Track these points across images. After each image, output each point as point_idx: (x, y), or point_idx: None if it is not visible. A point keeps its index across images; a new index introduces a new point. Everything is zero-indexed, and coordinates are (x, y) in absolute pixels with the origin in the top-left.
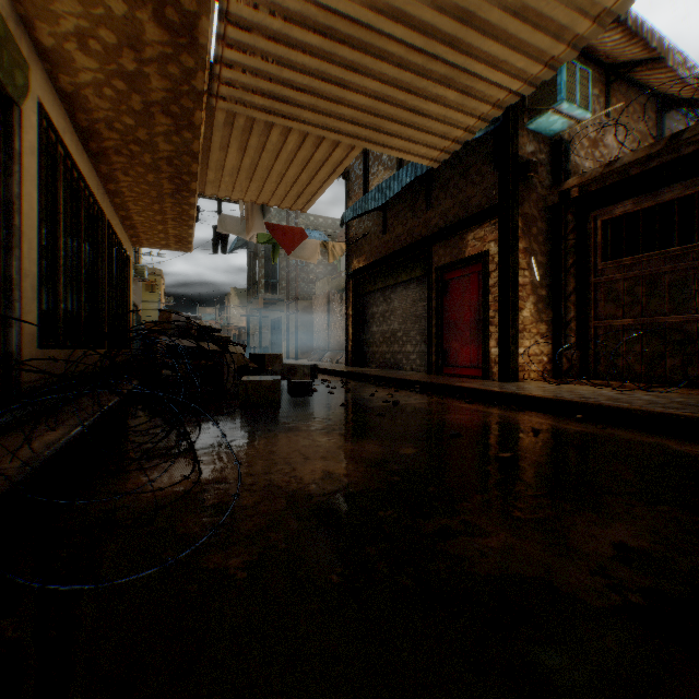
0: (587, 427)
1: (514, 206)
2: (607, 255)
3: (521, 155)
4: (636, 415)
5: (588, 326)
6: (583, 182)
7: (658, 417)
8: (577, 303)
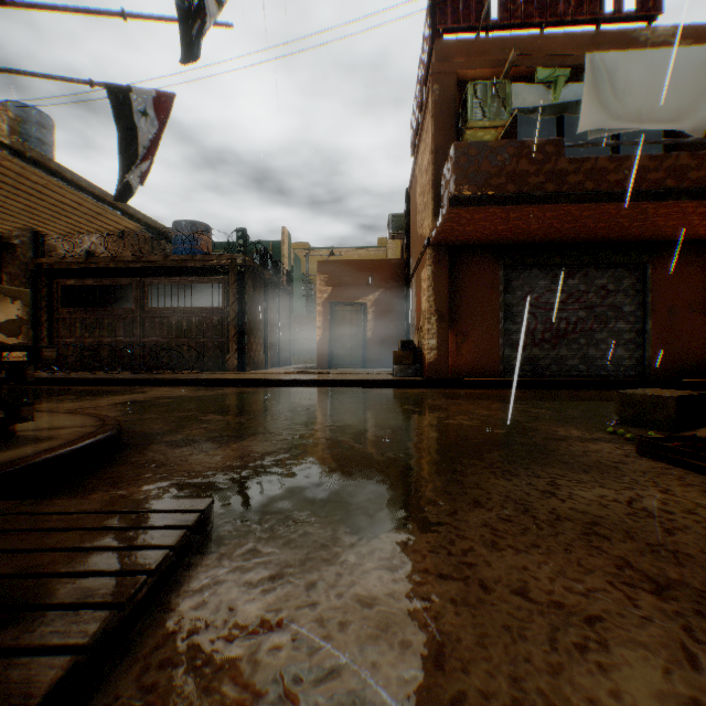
0: (14, 386)
1: (2, 267)
2: (66, 304)
3: (9, 236)
4: (37, 380)
5: (57, 341)
6: (53, 263)
7: (44, 379)
8: (51, 328)
